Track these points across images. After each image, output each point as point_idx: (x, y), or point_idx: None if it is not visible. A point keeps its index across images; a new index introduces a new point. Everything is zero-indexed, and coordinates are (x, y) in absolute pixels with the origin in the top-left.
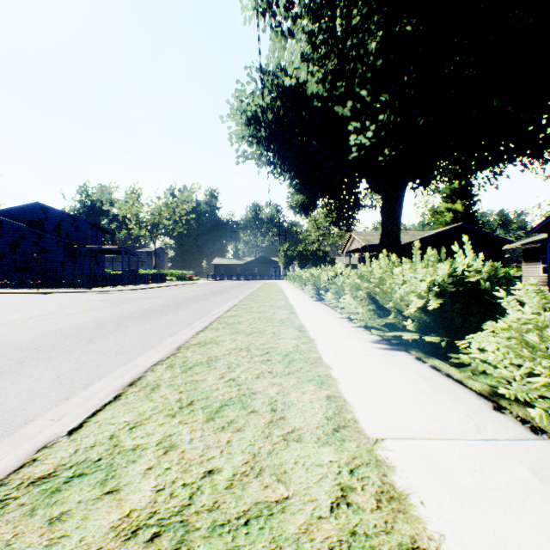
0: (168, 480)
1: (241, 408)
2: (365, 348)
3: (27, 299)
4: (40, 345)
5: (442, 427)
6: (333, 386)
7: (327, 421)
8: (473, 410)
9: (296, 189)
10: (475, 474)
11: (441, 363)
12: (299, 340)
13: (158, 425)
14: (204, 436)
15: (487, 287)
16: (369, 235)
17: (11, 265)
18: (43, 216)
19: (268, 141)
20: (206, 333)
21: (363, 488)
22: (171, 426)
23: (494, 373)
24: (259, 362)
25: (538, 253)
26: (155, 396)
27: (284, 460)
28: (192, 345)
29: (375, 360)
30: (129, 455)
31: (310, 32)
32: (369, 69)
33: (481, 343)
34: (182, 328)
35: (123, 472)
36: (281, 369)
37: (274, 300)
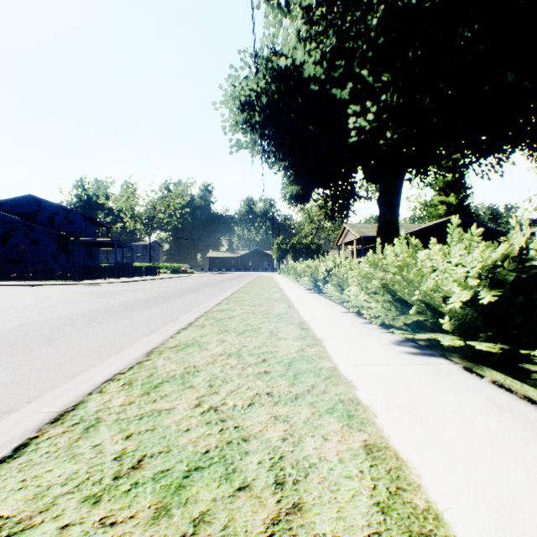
0: None
1: (223, 478)
2: (390, 353)
3: (7, 291)
4: None
5: None
6: (369, 422)
7: (384, 518)
8: None
9: (291, 180)
10: None
11: (505, 377)
12: (303, 341)
13: (56, 533)
14: None
15: None
16: (364, 227)
17: (2, 258)
18: (36, 209)
19: (262, 128)
20: (189, 331)
21: None
22: (80, 536)
23: None
24: (253, 375)
25: None
26: (82, 447)
27: None
28: (168, 348)
29: (411, 372)
30: None
31: (307, 6)
32: (368, 49)
33: None
34: (164, 325)
35: None
36: (285, 388)
37: (269, 292)
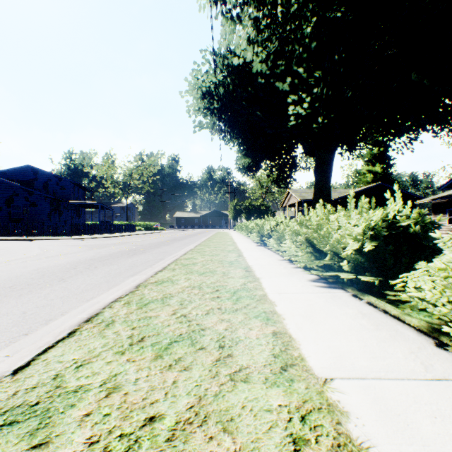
0: (104, 430)
1: (190, 345)
2: (305, 286)
3: (16, 245)
4: (16, 284)
5: (389, 365)
6: (279, 322)
7: (275, 359)
8: (416, 347)
9: (244, 153)
10: (436, 422)
11: (376, 299)
12: (246, 279)
13: (105, 364)
14: (150, 375)
15: (418, 230)
16: (304, 192)
17: (6, 217)
18: (33, 177)
19: (220, 112)
20: (164, 272)
21: (317, 440)
22: (118, 365)
23: (434, 310)
24: (209, 299)
25: (445, 206)
26: (108, 332)
27: (230, 404)
28: (150, 283)
29: (315, 297)
30: (69, 399)
31: (255, 18)
32: (304, 50)
33: (417, 281)
34: (144, 269)
35: (58, 419)
36: (229, 305)
37: (225, 245)
